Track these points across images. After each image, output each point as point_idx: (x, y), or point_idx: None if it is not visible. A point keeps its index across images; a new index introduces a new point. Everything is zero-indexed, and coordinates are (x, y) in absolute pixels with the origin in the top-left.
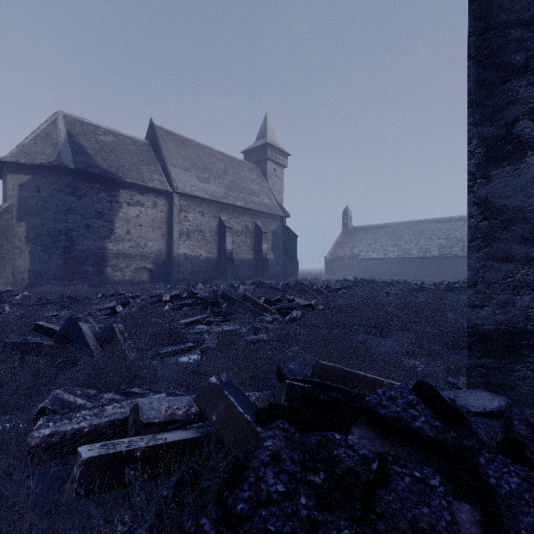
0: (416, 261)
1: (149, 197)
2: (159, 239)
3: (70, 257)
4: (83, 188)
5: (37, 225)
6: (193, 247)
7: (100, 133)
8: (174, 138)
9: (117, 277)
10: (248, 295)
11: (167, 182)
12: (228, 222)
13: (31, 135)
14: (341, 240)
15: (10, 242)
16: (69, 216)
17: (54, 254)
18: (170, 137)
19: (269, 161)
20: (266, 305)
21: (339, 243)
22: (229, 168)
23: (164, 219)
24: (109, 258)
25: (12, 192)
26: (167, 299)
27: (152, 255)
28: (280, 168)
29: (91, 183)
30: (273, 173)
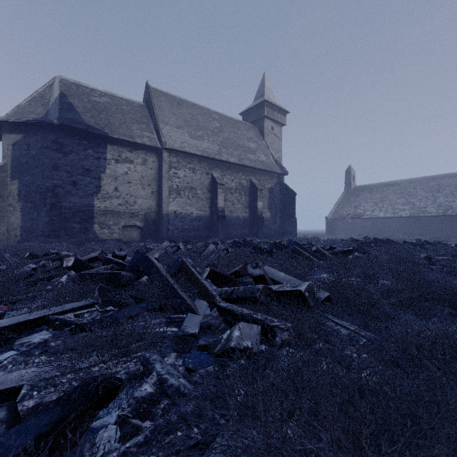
0: (434, 220)
1: (138, 154)
2: (149, 197)
3: (56, 214)
4: (69, 145)
5: (28, 183)
6: (184, 204)
7: (95, 95)
8: (169, 99)
9: (104, 234)
10: (185, 263)
11: (157, 139)
12: (220, 178)
13: (28, 98)
14: (344, 200)
15: (5, 200)
16: (55, 173)
17: (42, 210)
18: (165, 97)
19: (267, 119)
20: (207, 285)
21: (341, 202)
22: (224, 126)
23: (154, 177)
24: (96, 215)
25: (7, 151)
26: (68, 265)
27: (141, 213)
28: (278, 126)
29: (77, 139)
30: (270, 132)
